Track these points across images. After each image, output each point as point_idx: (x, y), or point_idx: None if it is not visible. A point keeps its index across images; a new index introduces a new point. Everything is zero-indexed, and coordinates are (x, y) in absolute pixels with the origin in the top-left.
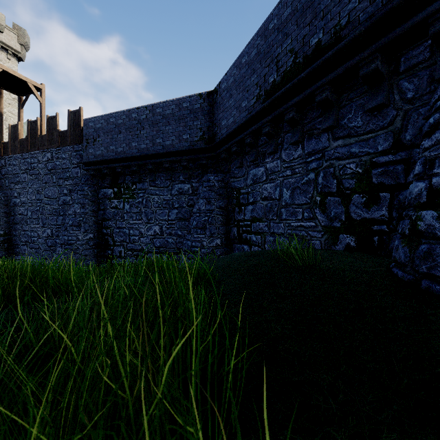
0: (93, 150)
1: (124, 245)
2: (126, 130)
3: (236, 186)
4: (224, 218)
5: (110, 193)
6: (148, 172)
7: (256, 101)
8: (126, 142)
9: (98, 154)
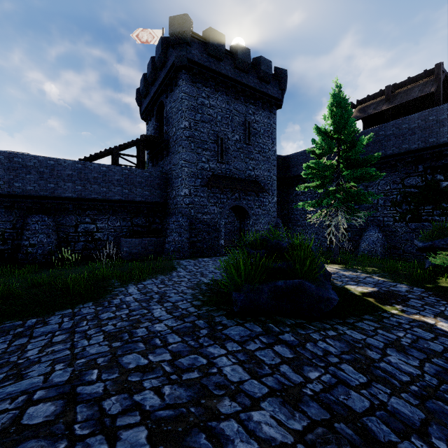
0: None
1: None
2: None
3: None
4: None
5: None
6: None
7: None
8: None
9: None
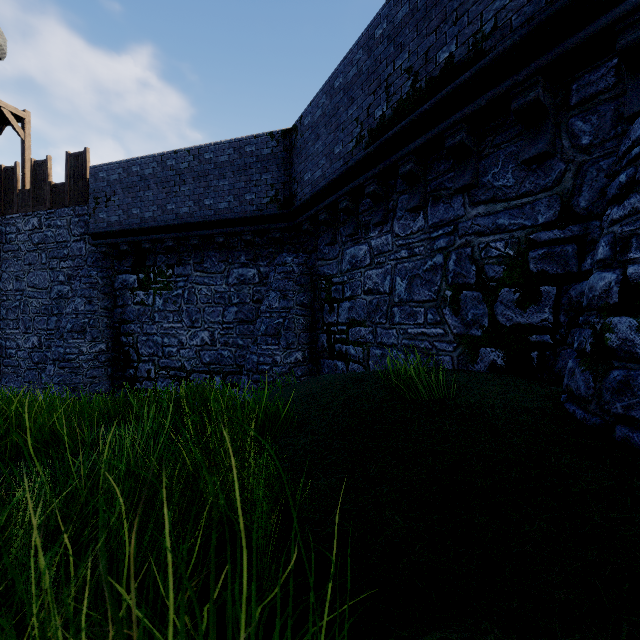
0: (106, 214)
1: (155, 361)
2: (157, 186)
3: (325, 273)
4: (308, 321)
5: (132, 281)
6: (191, 249)
7: (355, 145)
8: (157, 203)
9: (114, 221)
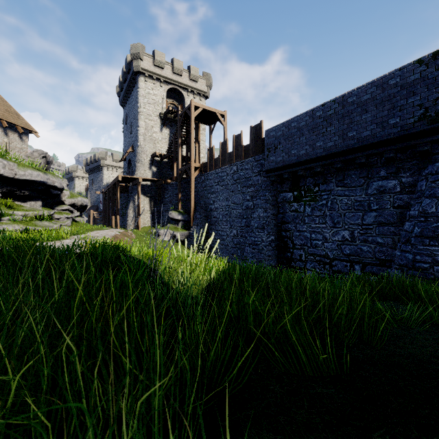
0: (274, 157)
1: (305, 249)
2: (309, 132)
3: None
4: None
5: (289, 197)
6: (333, 171)
7: None
8: (309, 144)
9: (279, 160)
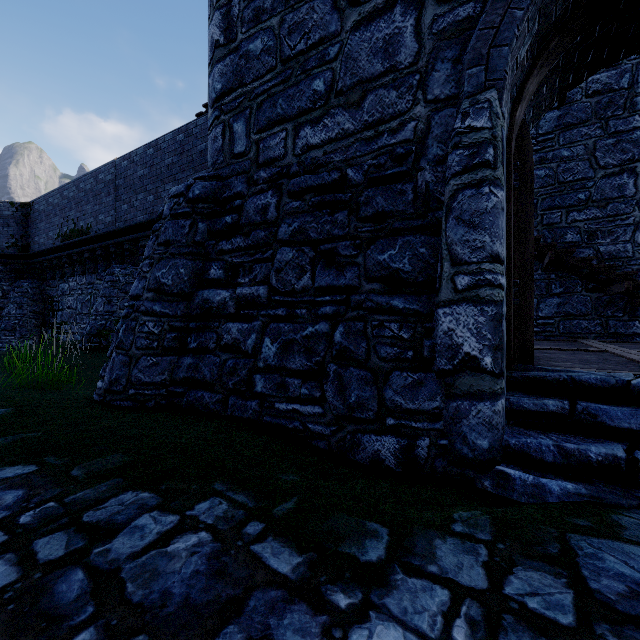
0: None
1: None
2: None
3: (51, 294)
4: (39, 322)
5: None
6: None
7: (57, 238)
8: None
9: None
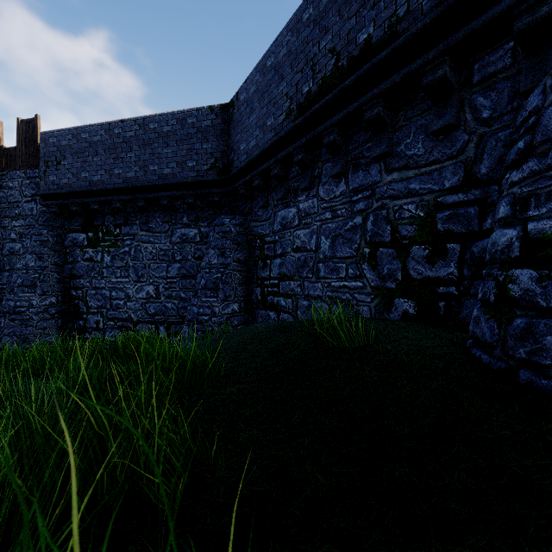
0: (56, 177)
1: (103, 313)
2: (105, 151)
3: (259, 233)
4: (243, 276)
5: (82, 239)
6: (138, 210)
7: (285, 118)
8: (105, 168)
9: (64, 183)
